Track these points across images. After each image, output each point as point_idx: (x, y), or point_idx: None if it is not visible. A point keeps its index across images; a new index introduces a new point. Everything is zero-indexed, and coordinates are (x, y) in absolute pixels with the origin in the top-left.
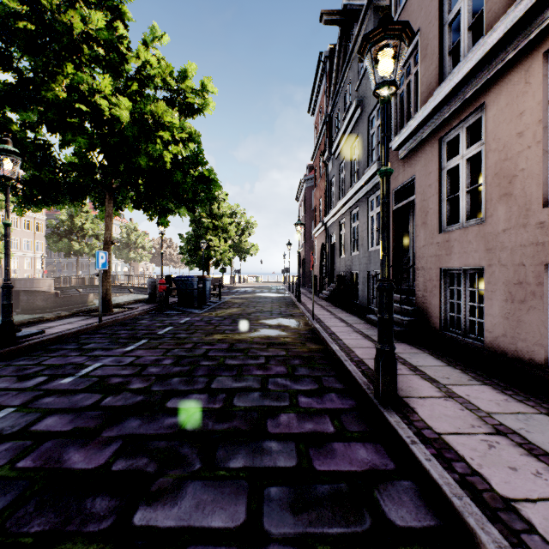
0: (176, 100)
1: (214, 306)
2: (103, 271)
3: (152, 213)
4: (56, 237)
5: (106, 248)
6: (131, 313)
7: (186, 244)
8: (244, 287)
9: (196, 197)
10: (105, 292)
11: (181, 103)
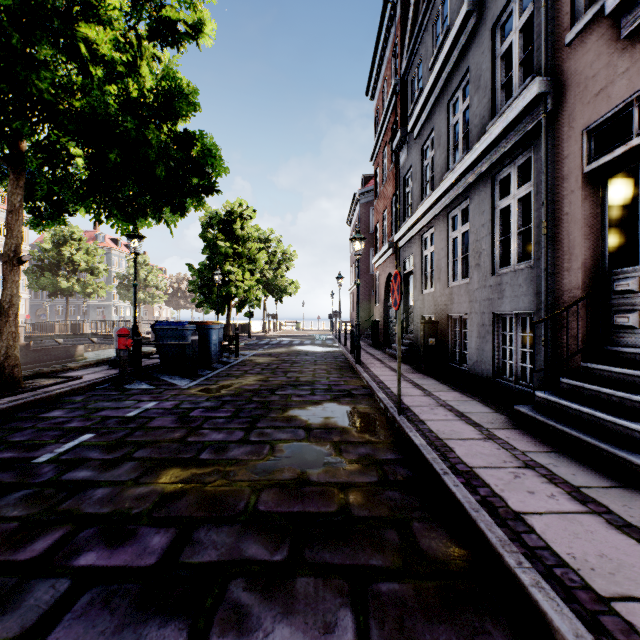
0: (142, 8)
1: (221, 371)
2: (0, 313)
3: (98, 208)
4: (38, 271)
5: (7, 270)
6: (49, 392)
7: (198, 279)
8: (279, 337)
9: (177, 181)
10: (3, 351)
11: (153, 15)
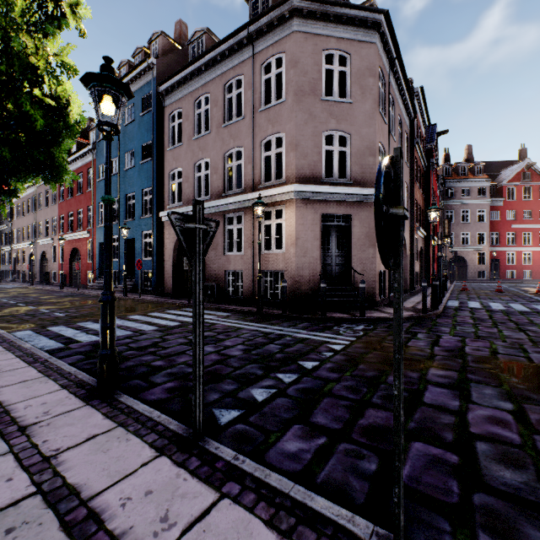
0: None
1: None
2: None
3: None
4: None
5: None
6: None
7: None
8: None
9: None
10: None
11: None
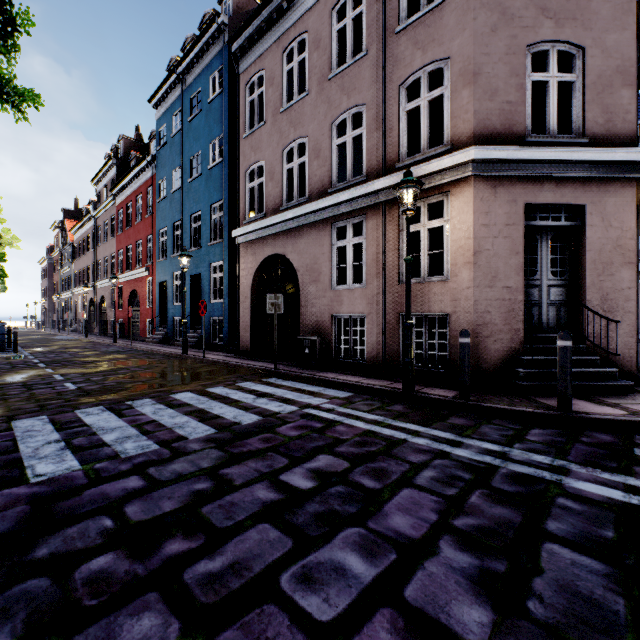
0: None
1: None
2: None
3: None
4: None
5: None
6: None
7: None
8: None
9: None
10: None
11: None
